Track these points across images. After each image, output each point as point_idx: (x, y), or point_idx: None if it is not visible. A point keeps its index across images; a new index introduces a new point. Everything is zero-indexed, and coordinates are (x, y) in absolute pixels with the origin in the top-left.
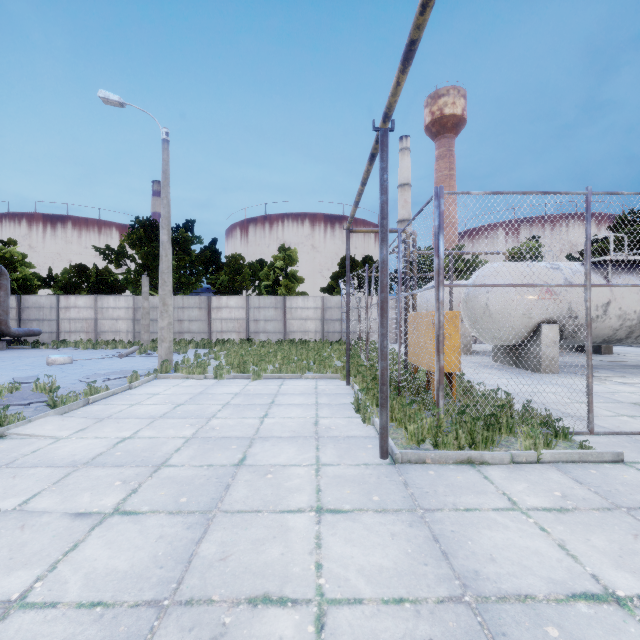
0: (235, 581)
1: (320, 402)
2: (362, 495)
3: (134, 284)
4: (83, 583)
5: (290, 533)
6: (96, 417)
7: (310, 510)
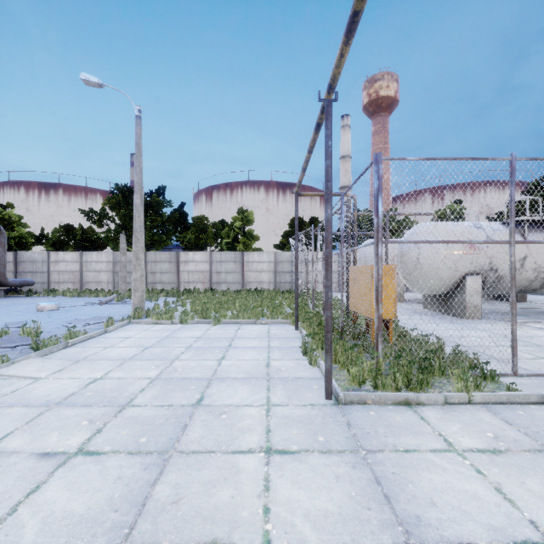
0: (185, 526)
1: (272, 345)
2: (308, 435)
3: (114, 241)
4: (39, 528)
5: (240, 475)
6: (73, 359)
7: (260, 451)
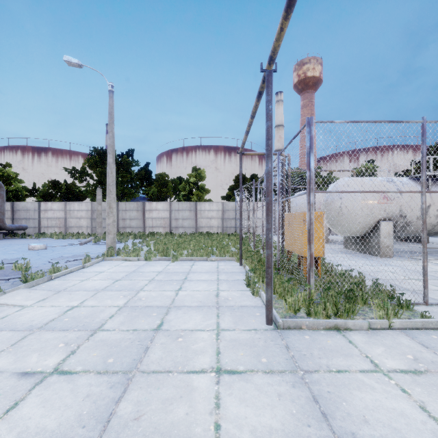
0: None
1: (220, 278)
2: (253, 357)
3: (92, 194)
4: None
5: (194, 393)
6: (55, 290)
7: (211, 371)
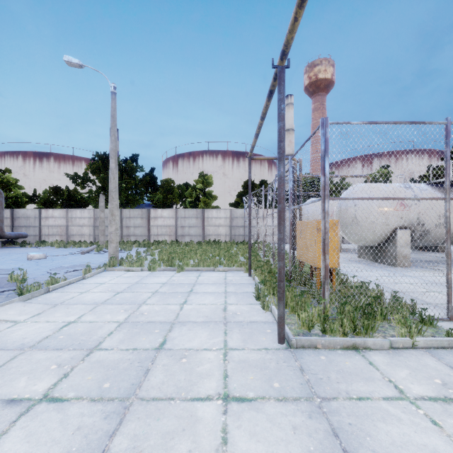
0: None
1: (228, 291)
2: (264, 381)
3: (95, 200)
4: None
5: (198, 425)
6: (52, 303)
7: (218, 398)
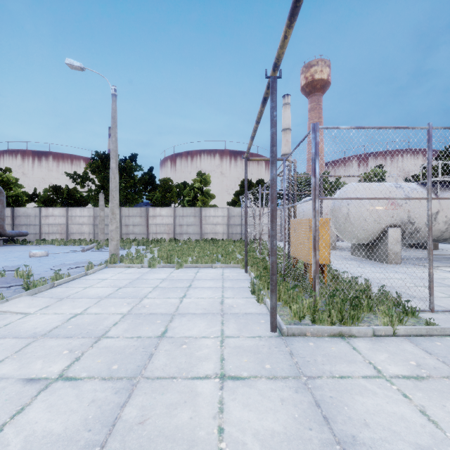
0: (150, 445)
1: (225, 286)
2: (257, 363)
3: (94, 199)
4: (22, 446)
5: (198, 398)
6: (58, 297)
7: (215, 377)
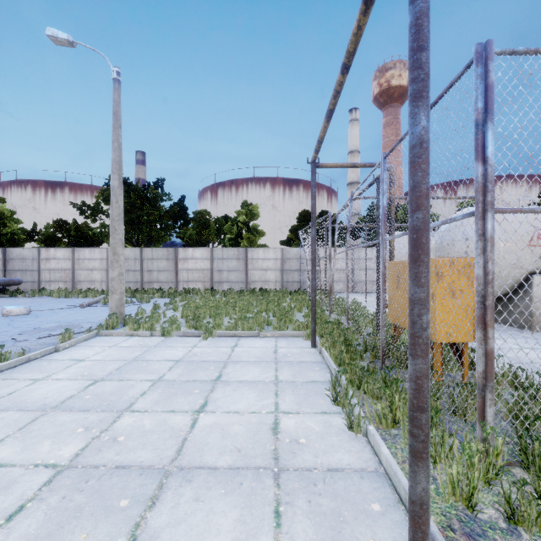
0: None
1: (281, 378)
2: None
3: (108, 237)
4: None
5: None
6: None
7: None
